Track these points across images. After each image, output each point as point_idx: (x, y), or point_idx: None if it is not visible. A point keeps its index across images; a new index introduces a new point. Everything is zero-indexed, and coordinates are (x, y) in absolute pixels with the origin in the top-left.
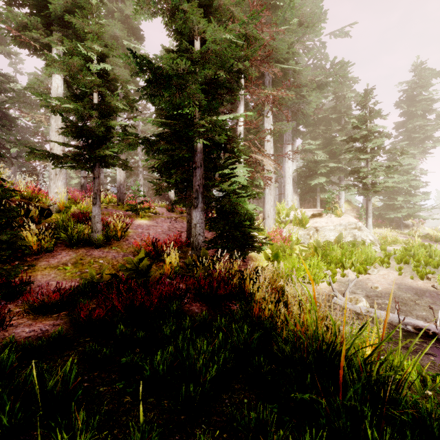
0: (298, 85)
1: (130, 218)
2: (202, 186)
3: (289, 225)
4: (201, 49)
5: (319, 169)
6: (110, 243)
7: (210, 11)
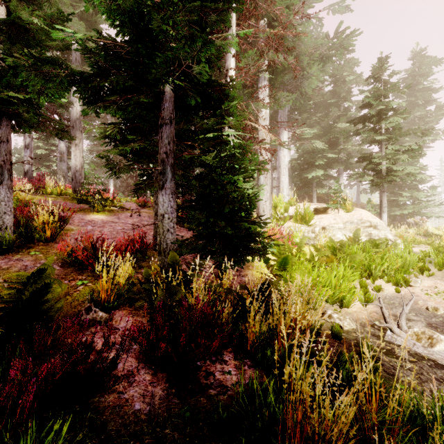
0: (297, 56)
1: (81, 213)
2: (172, 155)
3: (288, 222)
4: None
5: (316, 160)
6: (30, 246)
7: None
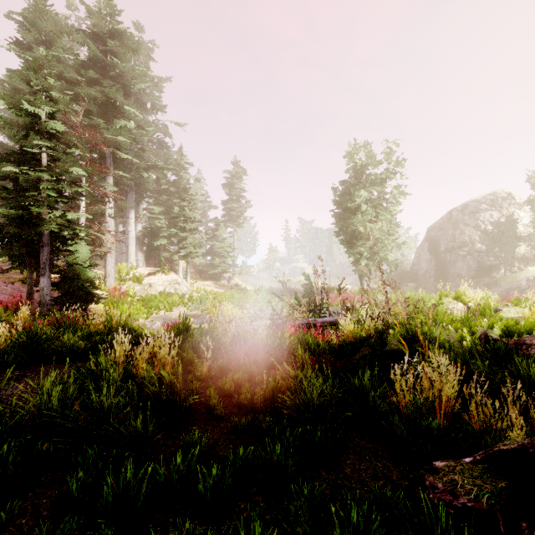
0: (139, 166)
1: None
2: (49, 260)
3: (129, 282)
4: (51, 167)
5: (161, 232)
6: None
7: (56, 134)
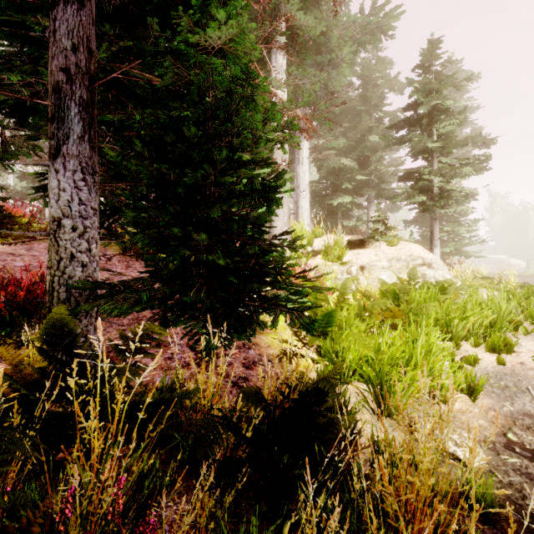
0: (323, 32)
1: None
2: (86, 82)
3: (314, 259)
4: None
5: (343, 183)
6: None
7: None
